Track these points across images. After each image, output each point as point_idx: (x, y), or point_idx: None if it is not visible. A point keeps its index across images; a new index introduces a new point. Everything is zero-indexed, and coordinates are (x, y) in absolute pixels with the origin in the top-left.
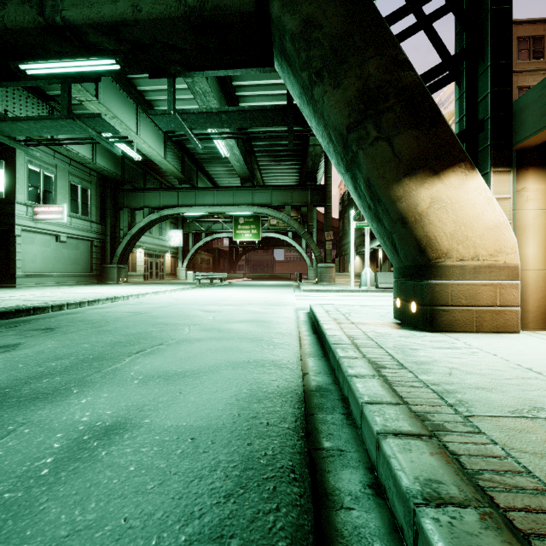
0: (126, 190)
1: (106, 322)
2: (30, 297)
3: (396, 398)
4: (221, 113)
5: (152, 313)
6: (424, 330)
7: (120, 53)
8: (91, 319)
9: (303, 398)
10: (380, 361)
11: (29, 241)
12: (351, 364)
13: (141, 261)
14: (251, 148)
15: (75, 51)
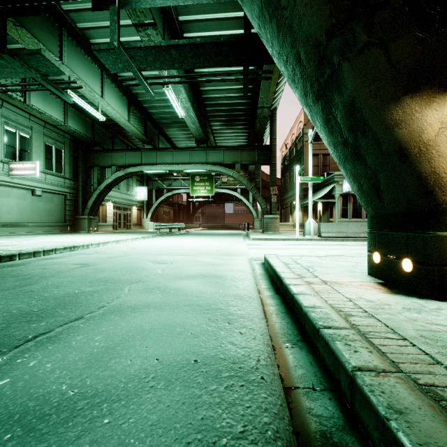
0: (96, 151)
1: (40, 277)
2: None
3: None
4: (170, 47)
5: (99, 265)
6: (429, 297)
7: None
8: (28, 273)
9: None
10: (439, 385)
11: (5, 194)
12: (394, 400)
13: (110, 213)
14: (205, 113)
15: None
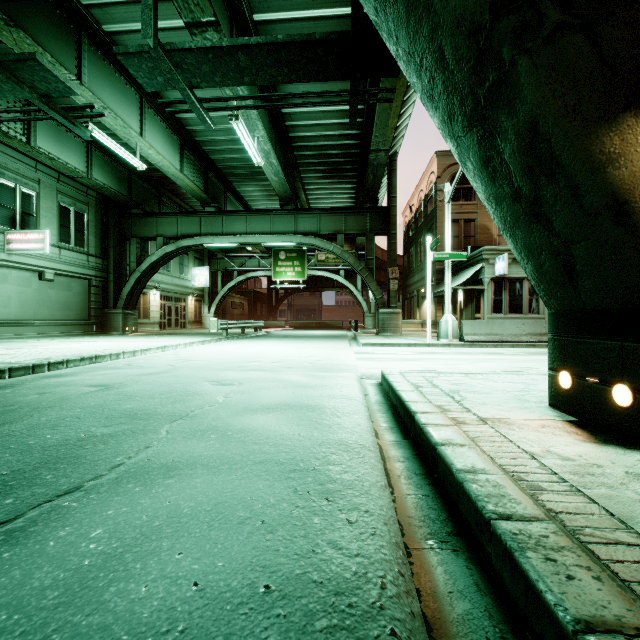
0: (135, 215)
1: (32, 409)
2: None
3: None
4: (237, 49)
5: (129, 387)
6: None
7: None
8: (14, 402)
9: None
10: None
11: None
12: None
13: (156, 305)
14: (293, 159)
15: None
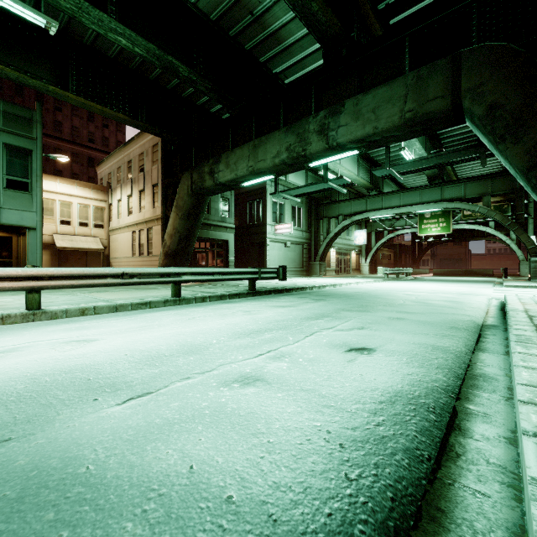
0: (325, 204)
1: (348, 295)
2: (288, 282)
3: (529, 321)
4: (422, 160)
5: (370, 293)
6: None
7: (360, 146)
8: (339, 294)
9: (480, 326)
10: (536, 316)
11: (272, 247)
12: (514, 315)
13: (333, 259)
14: (440, 146)
15: (337, 152)
